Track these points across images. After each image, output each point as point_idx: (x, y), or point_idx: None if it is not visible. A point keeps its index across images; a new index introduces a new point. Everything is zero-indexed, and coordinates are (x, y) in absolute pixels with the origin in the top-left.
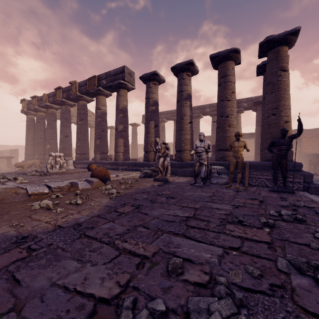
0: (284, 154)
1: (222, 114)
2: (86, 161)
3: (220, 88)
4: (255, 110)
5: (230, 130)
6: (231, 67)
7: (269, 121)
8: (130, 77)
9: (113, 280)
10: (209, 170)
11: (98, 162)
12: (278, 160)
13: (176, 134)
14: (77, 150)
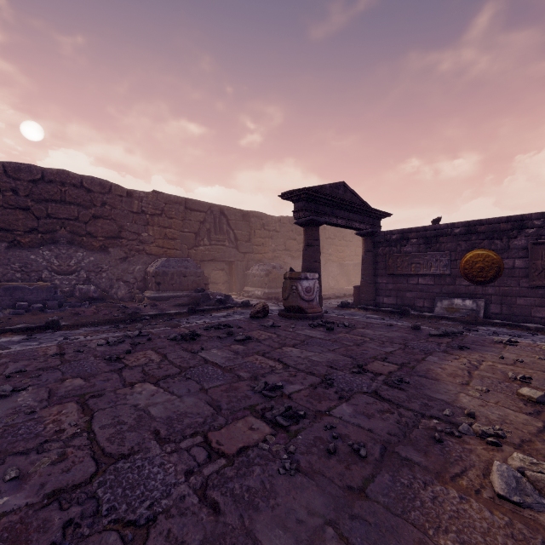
0: None
1: None
2: None
3: None
4: None
5: None
6: None
7: None
8: None
9: (360, 331)
10: None
11: None
12: None
13: None
14: None
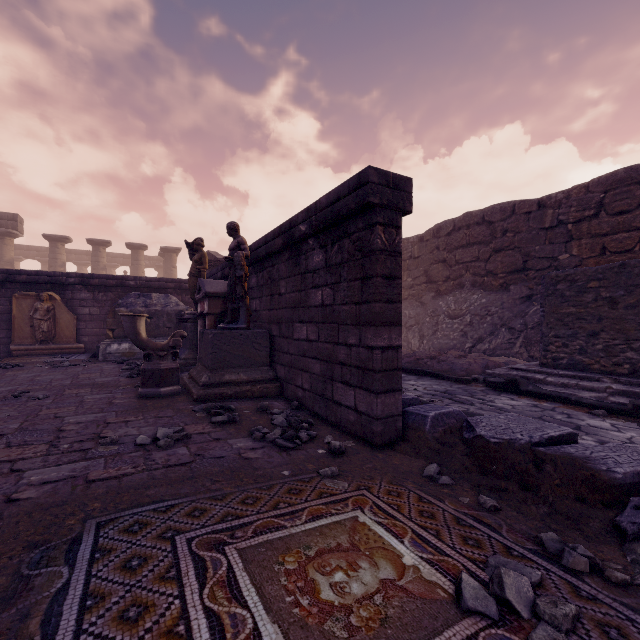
0: None
1: None
2: None
3: (134, 268)
4: (157, 270)
5: None
6: (142, 254)
7: None
8: (21, 225)
9: None
10: None
11: None
12: None
13: None
14: None
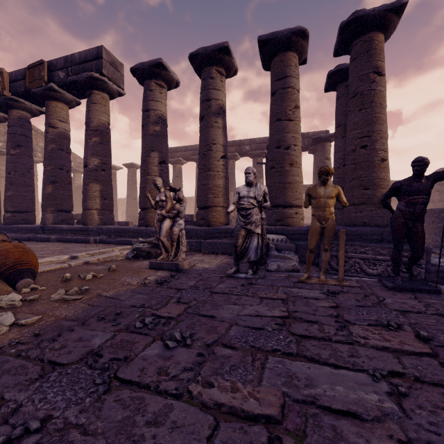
0: (420, 213)
1: (279, 144)
2: (25, 225)
3: (275, 99)
4: (313, 151)
5: (293, 172)
6: (294, 62)
7: (357, 158)
8: (115, 70)
9: None
10: (265, 245)
11: (50, 228)
12: (409, 225)
13: (198, 177)
14: (7, 204)
